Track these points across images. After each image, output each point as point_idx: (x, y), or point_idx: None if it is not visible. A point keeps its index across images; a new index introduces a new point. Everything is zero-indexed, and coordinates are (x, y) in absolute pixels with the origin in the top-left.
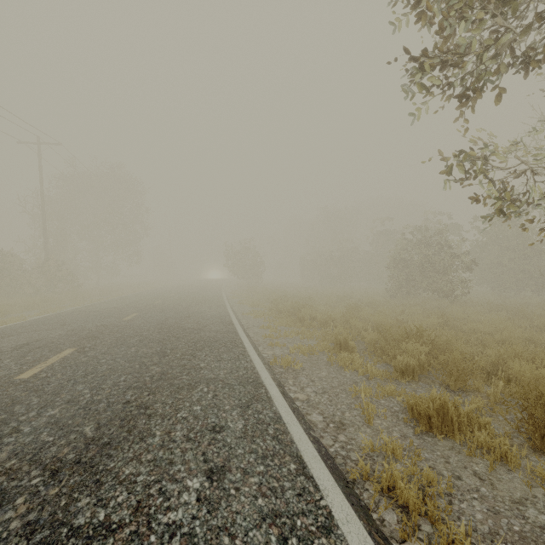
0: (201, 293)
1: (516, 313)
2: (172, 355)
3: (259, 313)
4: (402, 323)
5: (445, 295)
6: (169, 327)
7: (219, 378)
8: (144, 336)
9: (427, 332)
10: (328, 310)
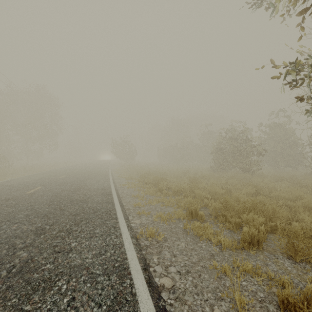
0: (95, 169)
1: (292, 182)
2: (48, 232)
3: (131, 184)
4: (231, 192)
5: (247, 170)
6: (60, 199)
7: (84, 265)
8: (34, 210)
9: (251, 200)
10: (177, 181)
